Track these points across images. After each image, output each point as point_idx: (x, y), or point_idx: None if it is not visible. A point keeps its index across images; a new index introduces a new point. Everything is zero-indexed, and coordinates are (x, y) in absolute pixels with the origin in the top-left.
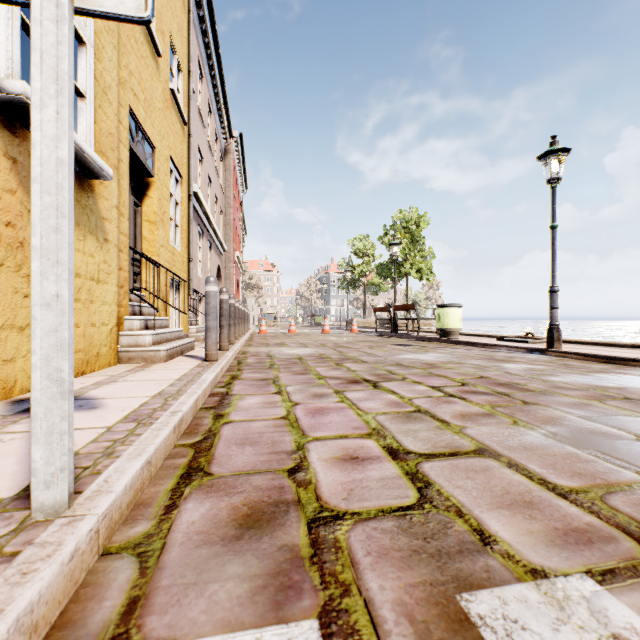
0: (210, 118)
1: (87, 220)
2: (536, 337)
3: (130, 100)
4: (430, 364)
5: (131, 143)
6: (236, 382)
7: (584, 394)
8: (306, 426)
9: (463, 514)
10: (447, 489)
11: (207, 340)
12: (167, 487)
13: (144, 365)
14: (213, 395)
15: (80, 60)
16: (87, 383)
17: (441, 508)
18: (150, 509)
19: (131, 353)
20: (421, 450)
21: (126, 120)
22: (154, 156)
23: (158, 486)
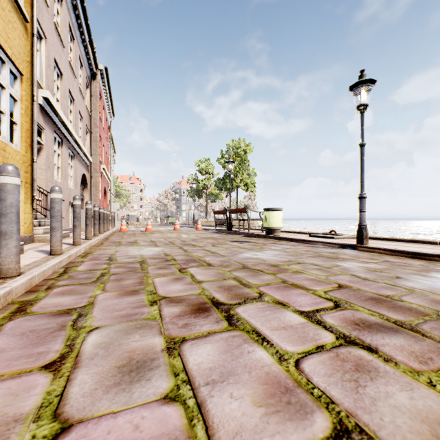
0: (73, 44)
1: None
2: (339, 234)
3: None
4: (275, 266)
5: None
6: (8, 325)
7: None
8: None
9: None
10: None
11: (0, 250)
12: None
13: None
14: None
15: None
16: None
17: None
18: None
19: None
20: None
21: None
22: None
23: None
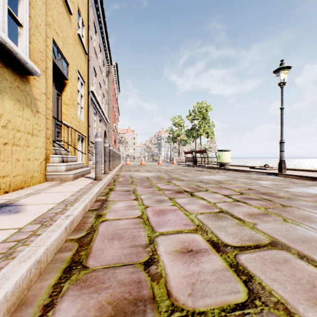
0: (100, 54)
1: (25, 99)
2: (270, 167)
3: (53, 35)
4: (218, 181)
5: (54, 59)
6: (112, 192)
7: (314, 199)
8: (154, 223)
9: (291, 313)
10: (266, 282)
11: (96, 168)
12: (50, 282)
13: (60, 182)
14: (97, 201)
15: (19, 4)
16: (22, 194)
17: (270, 305)
18: (30, 310)
19: (53, 176)
20: (234, 243)
21: (51, 46)
22: (68, 68)
23: (44, 281)
